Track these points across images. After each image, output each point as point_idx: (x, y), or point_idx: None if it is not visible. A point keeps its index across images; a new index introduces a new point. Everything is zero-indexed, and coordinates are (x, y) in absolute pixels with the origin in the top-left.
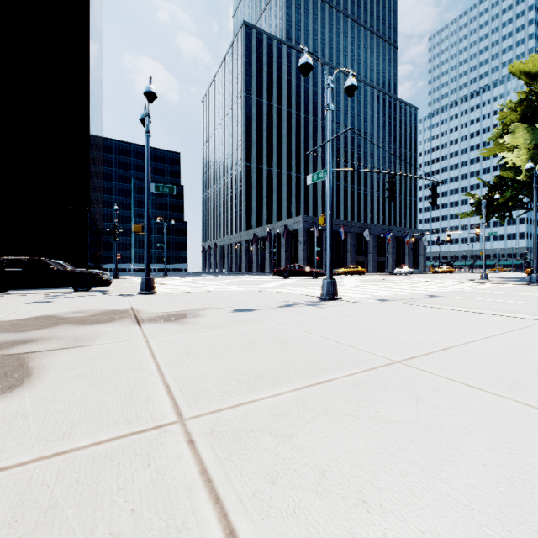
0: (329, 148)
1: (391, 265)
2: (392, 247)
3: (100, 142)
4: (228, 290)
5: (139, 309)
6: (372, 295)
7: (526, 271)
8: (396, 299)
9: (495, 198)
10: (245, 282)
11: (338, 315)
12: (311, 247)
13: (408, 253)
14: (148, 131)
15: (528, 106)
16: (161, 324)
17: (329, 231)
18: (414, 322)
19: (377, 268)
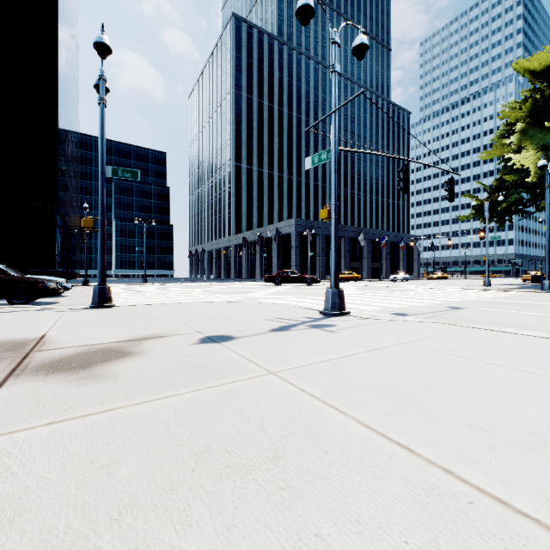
0: (335, 120)
1: (385, 271)
2: (387, 252)
3: (74, 136)
4: (208, 301)
5: (50, 339)
6: (383, 307)
7: (522, 278)
8: (416, 313)
9: (499, 200)
10: (231, 290)
11: (364, 349)
12: (304, 252)
13: (402, 259)
14: (102, 98)
15: (532, 103)
16: (46, 382)
17: (335, 227)
18: (499, 365)
19: (371, 274)
